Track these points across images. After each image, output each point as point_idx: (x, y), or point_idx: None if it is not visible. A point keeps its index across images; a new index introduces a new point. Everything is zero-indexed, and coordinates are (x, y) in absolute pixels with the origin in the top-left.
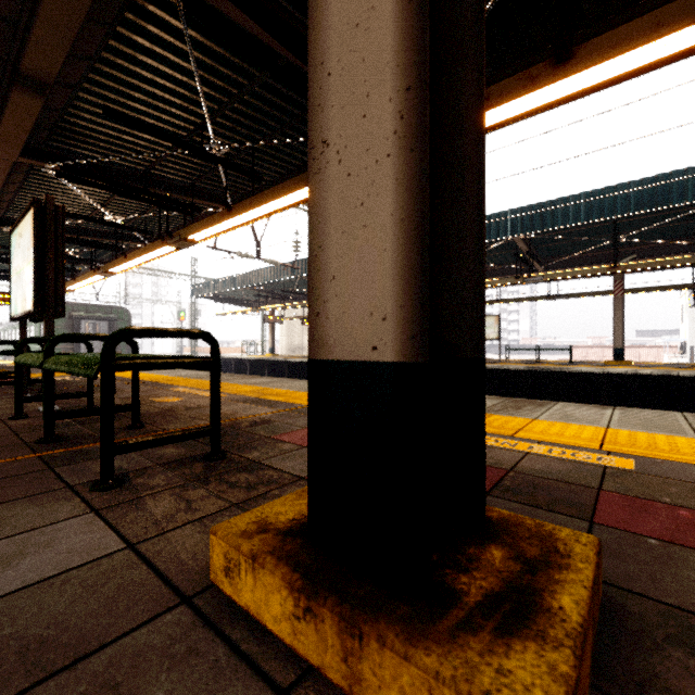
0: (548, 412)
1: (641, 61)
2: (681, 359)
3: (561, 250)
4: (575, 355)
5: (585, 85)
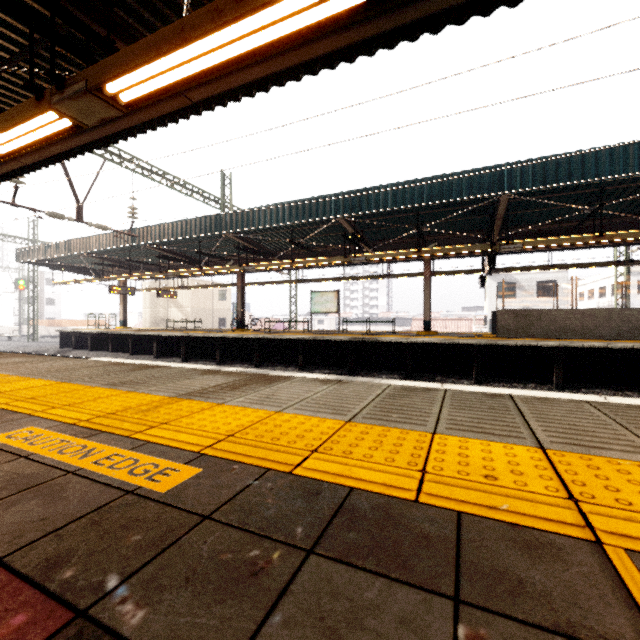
0: (261, 391)
1: (321, 12)
2: (483, 329)
3: (384, 235)
4: (413, 326)
5: (279, 32)
